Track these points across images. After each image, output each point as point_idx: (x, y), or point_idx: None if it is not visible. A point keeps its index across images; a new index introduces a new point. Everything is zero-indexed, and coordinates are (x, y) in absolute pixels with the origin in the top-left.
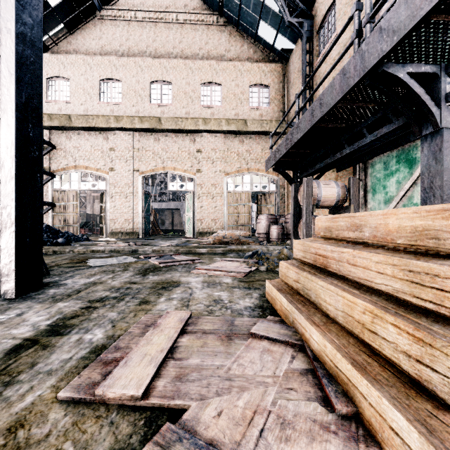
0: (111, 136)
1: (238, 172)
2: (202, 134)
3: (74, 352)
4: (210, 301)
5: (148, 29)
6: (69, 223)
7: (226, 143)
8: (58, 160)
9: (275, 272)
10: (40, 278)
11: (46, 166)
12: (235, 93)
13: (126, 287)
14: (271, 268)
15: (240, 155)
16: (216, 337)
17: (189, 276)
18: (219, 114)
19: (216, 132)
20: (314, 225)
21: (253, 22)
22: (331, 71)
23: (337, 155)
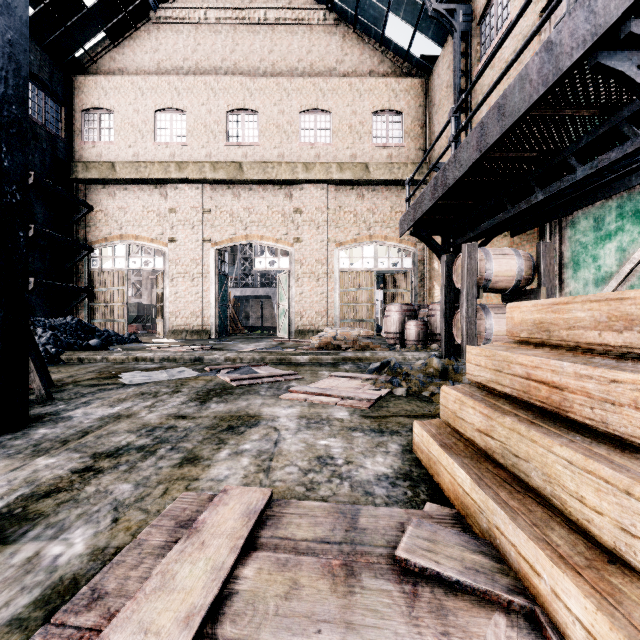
0: (171, 192)
1: (356, 241)
2: (302, 186)
3: (2, 601)
4: (310, 461)
5: (224, 35)
6: (112, 318)
7: (338, 199)
8: (97, 227)
9: (421, 399)
10: (25, 408)
11: (80, 237)
12: (351, 124)
13: (167, 425)
14: (413, 391)
15: (358, 216)
16: (321, 564)
17: (277, 405)
18: (327, 155)
19: (322, 183)
20: (480, 319)
21: (378, 16)
22: (518, 56)
23: (519, 206)
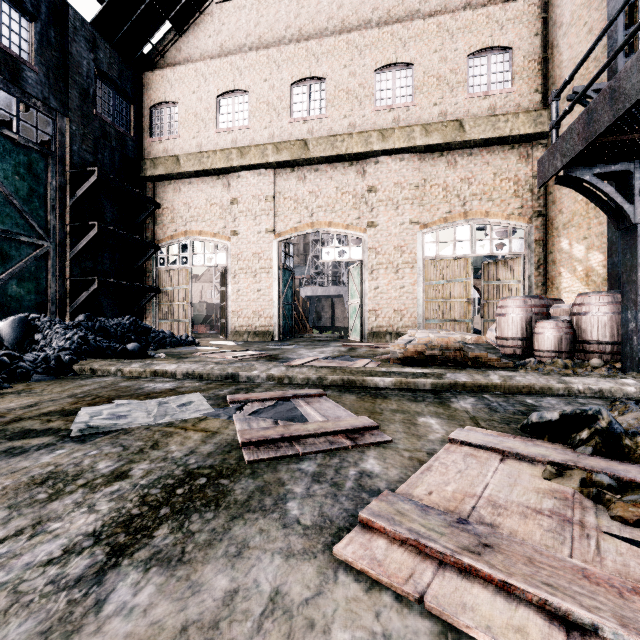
0: (233, 181)
1: (446, 221)
2: (377, 159)
3: None
4: None
5: None
6: (177, 318)
7: (422, 170)
8: (163, 225)
9: None
10: None
11: (149, 235)
12: (439, 74)
13: None
14: None
15: (449, 190)
16: None
17: (316, 634)
18: (408, 118)
19: (403, 152)
20: None
21: None
22: None
23: None
